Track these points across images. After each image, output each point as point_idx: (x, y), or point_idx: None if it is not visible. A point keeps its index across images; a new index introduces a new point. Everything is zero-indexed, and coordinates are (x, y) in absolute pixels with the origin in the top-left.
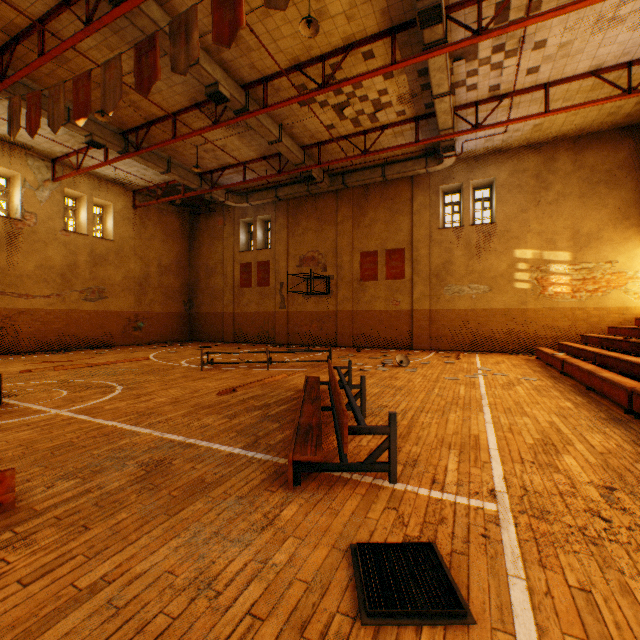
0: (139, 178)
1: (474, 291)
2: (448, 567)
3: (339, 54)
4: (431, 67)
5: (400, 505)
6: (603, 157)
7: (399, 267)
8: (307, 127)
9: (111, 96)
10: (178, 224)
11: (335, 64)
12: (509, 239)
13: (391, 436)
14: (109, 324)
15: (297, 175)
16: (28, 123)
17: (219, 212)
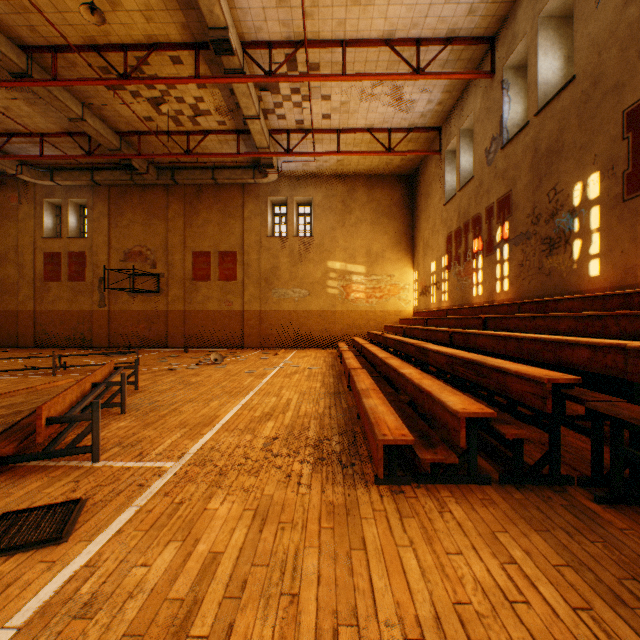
0: None
1: (297, 295)
2: (85, 512)
3: (143, 50)
4: (237, 90)
5: (86, 478)
6: (386, 195)
7: (232, 269)
8: (121, 113)
9: None
10: None
11: (141, 58)
12: (324, 251)
13: (94, 421)
14: None
15: (118, 161)
16: None
17: (12, 186)
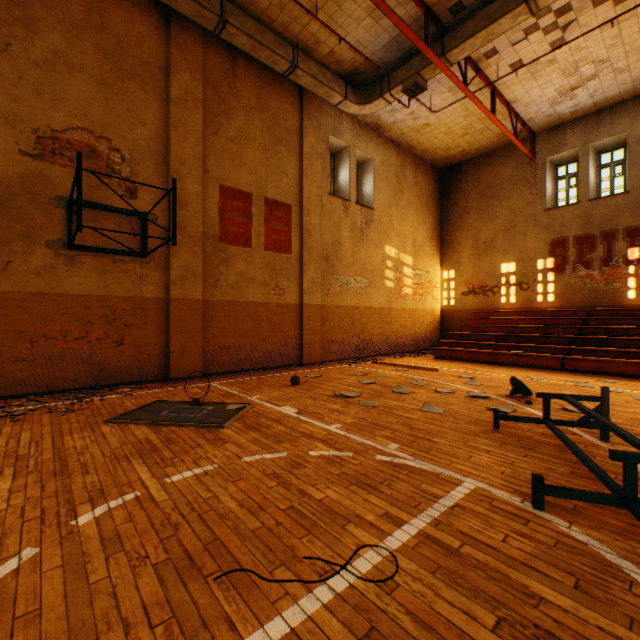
0: None
1: (359, 285)
2: None
3: None
4: None
5: None
6: (425, 183)
7: (284, 233)
8: None
9: None
10: None
11: None
12: (382, 232)
13: None
14: None
15: None
16: None
17: None
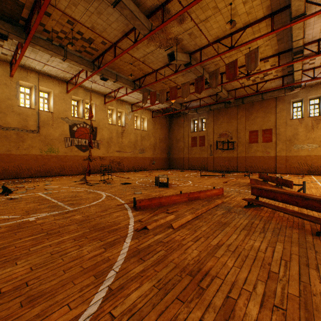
0: (157, 107)
1: (310, 147)
2: None
3: None
4: (294, 63)
5: None
6: None
7: (269, 137)
8: (231, 84)
9: (185, 94)
10: (165, 122)
11: None
12: None
13: (303, 186)
14: (145, 162)
15: (220, 100)
16: (150, 101)
17: (181, 116)
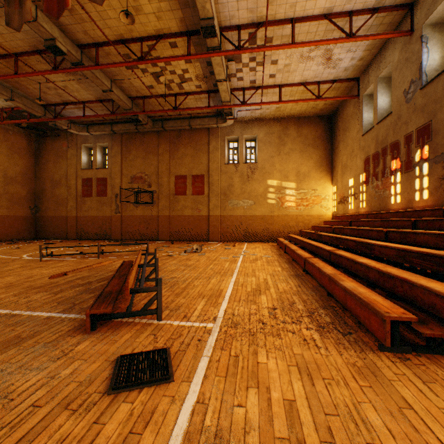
0: None
1: (246, 204)
2: (172, 358)
3: (153, 40)
4: (213, 62)
5: (159, 332)
6: (311, 131)
7: (201, 187)
8: (133, 84)
9: None
10: (24, 143)
11: (151, 45)
12: (265, 173)
13: (158, 292)
14: None
15: (128, 117)
16: None
17: (64, 137)
